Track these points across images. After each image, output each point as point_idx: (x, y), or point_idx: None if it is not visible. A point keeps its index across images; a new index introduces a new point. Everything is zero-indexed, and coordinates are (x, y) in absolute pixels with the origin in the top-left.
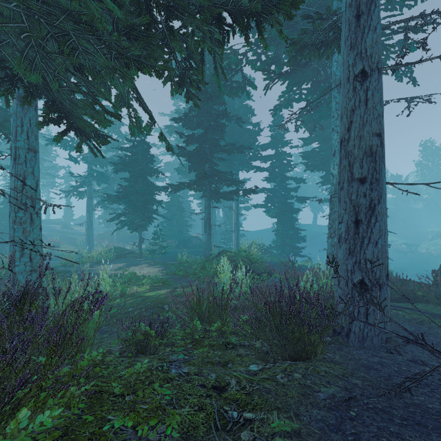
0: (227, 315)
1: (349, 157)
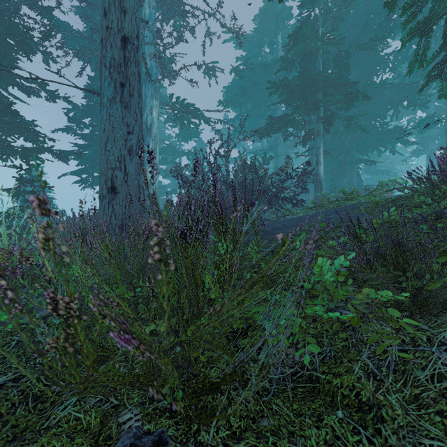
0: (217, 248)
1: (139, 68)
